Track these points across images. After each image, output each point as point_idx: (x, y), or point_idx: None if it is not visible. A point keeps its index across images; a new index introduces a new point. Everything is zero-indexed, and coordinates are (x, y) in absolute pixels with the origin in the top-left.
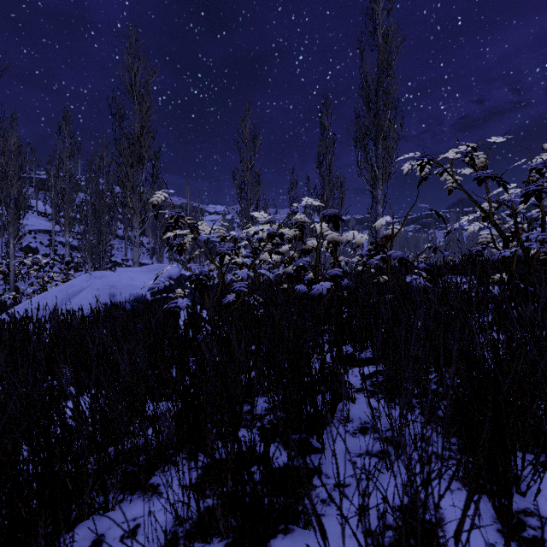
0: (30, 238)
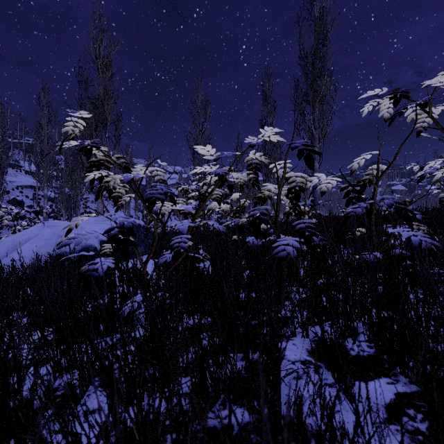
0: (17, 193)
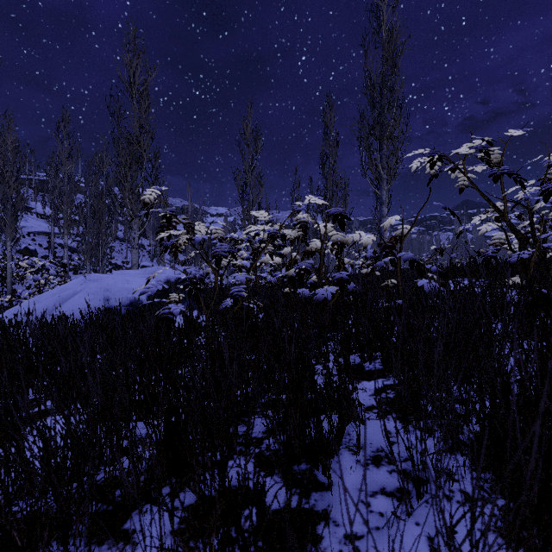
0: (29, 240)
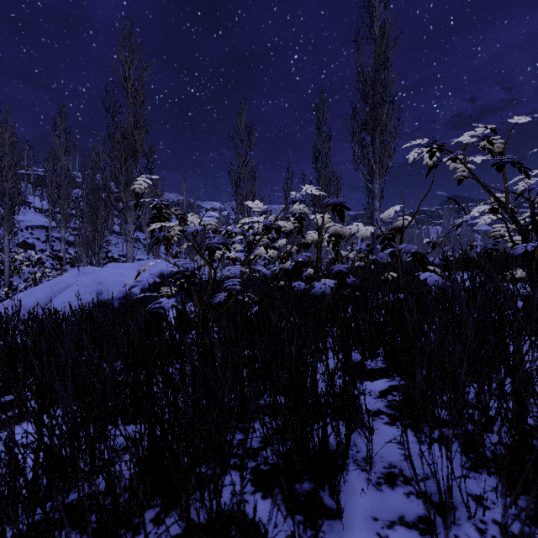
0: (27, 234)
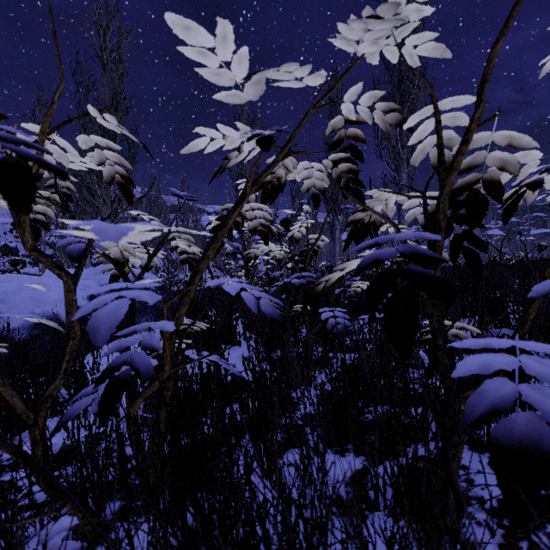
0: (11, 237)
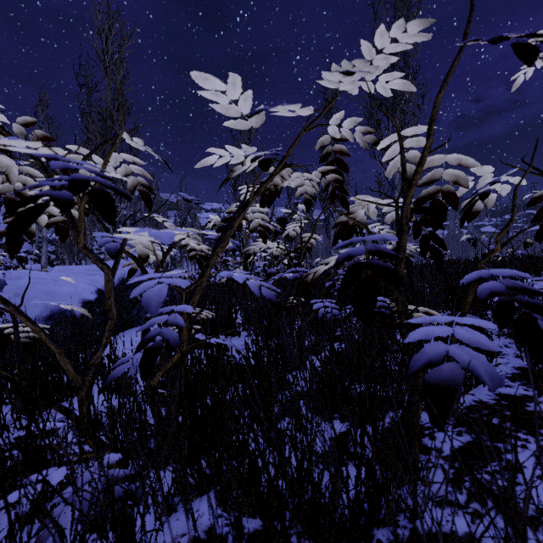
0: None
